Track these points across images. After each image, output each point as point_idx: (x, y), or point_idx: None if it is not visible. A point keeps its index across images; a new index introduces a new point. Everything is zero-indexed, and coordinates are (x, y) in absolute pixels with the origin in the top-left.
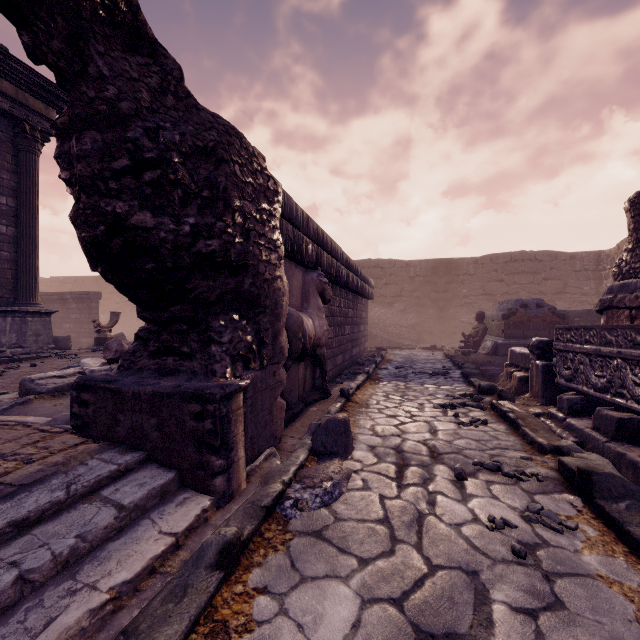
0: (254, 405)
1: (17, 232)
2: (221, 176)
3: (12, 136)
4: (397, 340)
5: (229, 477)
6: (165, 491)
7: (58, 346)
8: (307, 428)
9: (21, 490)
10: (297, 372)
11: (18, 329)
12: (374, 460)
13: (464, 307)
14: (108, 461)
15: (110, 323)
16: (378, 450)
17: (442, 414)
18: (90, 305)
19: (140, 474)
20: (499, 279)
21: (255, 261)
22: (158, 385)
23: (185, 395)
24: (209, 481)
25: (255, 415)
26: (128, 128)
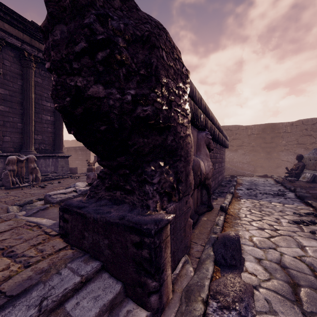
0: (175, 228)
1: (54, 119)
2: (153, 58)
3: None
4: (241, 171)
5: (161, 294)
6: (113, 304)
7: (72, 172)
8: (204, 235)
9: (8, 304)
10: (193, 195)
11: (54, 164)
12: (266, 275)
13: (283, 151)
14: (75, 271)
15: (94, 161)
16: (265, 264)
17: (299, 230)
18: (86, 152)
19: (96, 284)
20: (308, 134)
21: (175, 123)
22: (109, 215)
23: (128, 227)
24: (146, 298)
25: (175, 235)
26: (85, 17)
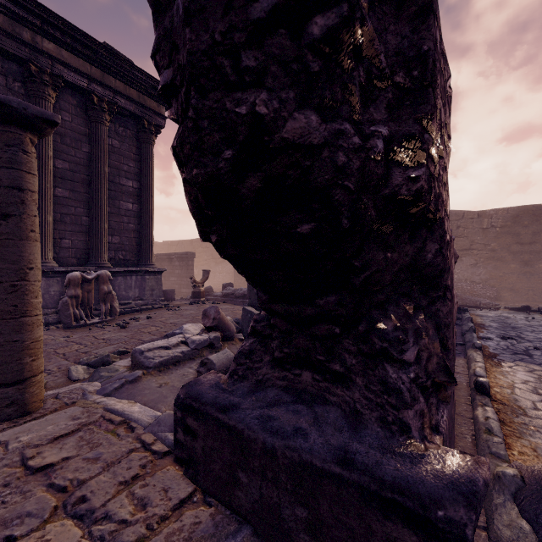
0: None
1: (139, 208)
2: (427, 40)
3: (136, 132)
4: (472, 298)
5: None
6: None
7: (166, 297)
8: None
9: None
10: None
11: (140, 285)
12: None
13: None
14: None
15: (202, 279)
16: None
17: None
18: (188, 263)
19: None
20: None
21: (442, 211)
22: (306, 443)
23: (376, 498)
24: None
25: None
26: None
